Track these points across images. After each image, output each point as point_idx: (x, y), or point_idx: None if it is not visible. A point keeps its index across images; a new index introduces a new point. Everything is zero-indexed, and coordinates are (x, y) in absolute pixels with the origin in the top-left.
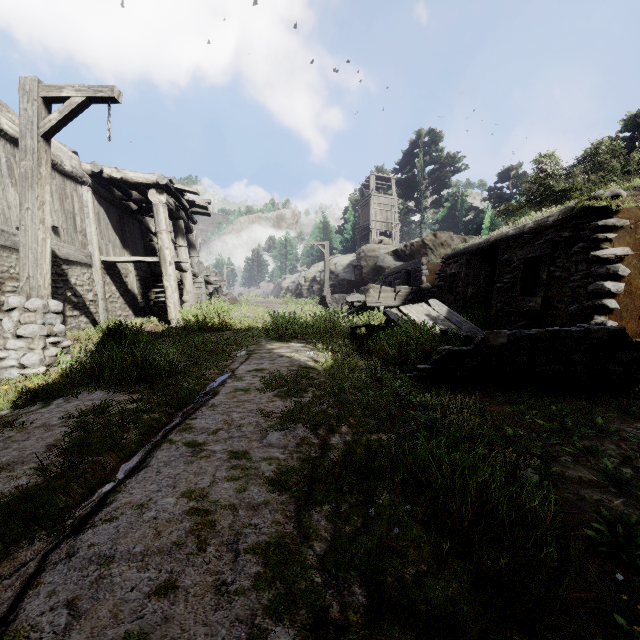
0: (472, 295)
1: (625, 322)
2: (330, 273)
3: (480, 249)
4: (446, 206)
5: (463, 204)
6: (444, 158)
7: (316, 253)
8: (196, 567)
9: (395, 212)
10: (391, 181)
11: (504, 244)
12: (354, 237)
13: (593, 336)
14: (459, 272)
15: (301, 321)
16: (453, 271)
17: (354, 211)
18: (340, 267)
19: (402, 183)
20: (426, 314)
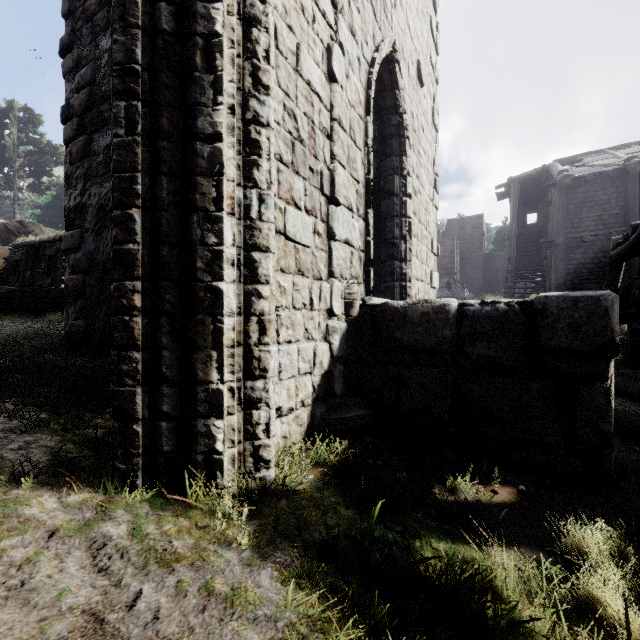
0: (31, 277)
1: None
2: None
3: (33, 245)
4: (51, 193)
5: None
6: (45, 145)
7: None
8: None
9: None
10: None
11: (44, 245)
12: None
13: (53, 291)
14: (22, 259)
15: None
16: (18, 258)
17: None
18: None
19: None
20: None
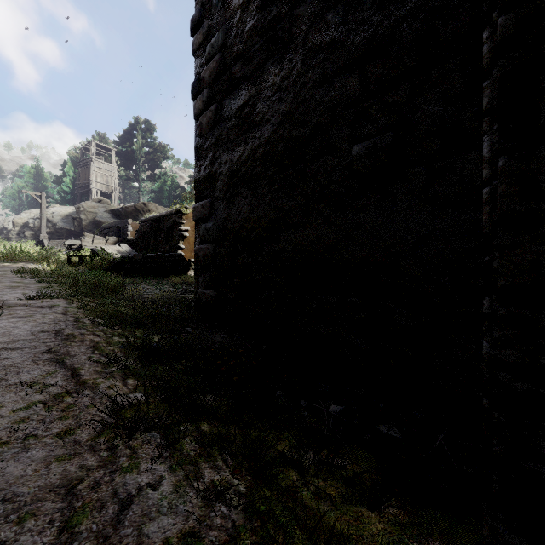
0: (153, 244)
1: (187, 253)
2: (47, 221)
3: (155, 219)
4: (160, 181)
5: (173, 182)
6: (157, 145)
7: (26, 198)
8: (20, 288)
9: (115, 178)
10: (112, 151)
11: (163, 219)
12: (74, 190)
13: (172, 256)
14: (147, 231)
15: (26, 252)
16: (145, 230)
17: (74, 166)
18: (58, 217)
19: (122, 155)
20: (117, 250)
